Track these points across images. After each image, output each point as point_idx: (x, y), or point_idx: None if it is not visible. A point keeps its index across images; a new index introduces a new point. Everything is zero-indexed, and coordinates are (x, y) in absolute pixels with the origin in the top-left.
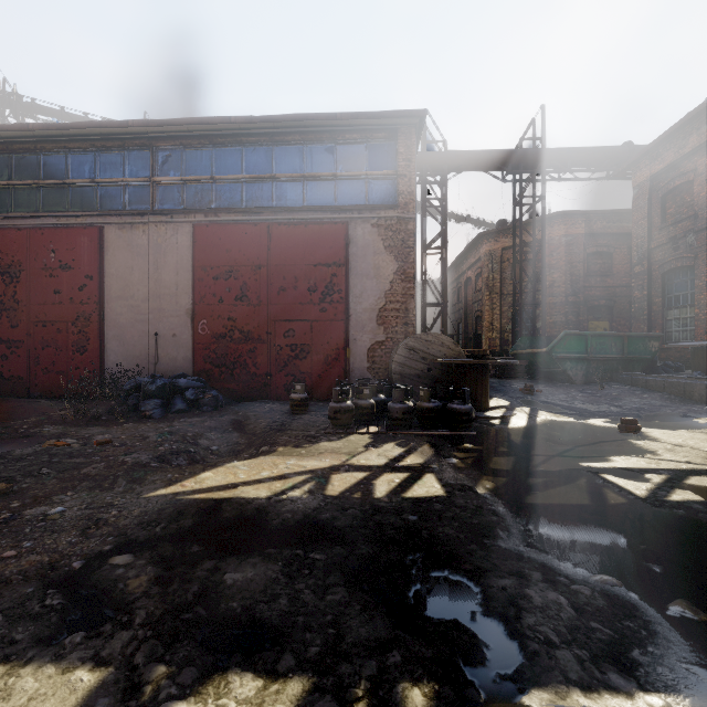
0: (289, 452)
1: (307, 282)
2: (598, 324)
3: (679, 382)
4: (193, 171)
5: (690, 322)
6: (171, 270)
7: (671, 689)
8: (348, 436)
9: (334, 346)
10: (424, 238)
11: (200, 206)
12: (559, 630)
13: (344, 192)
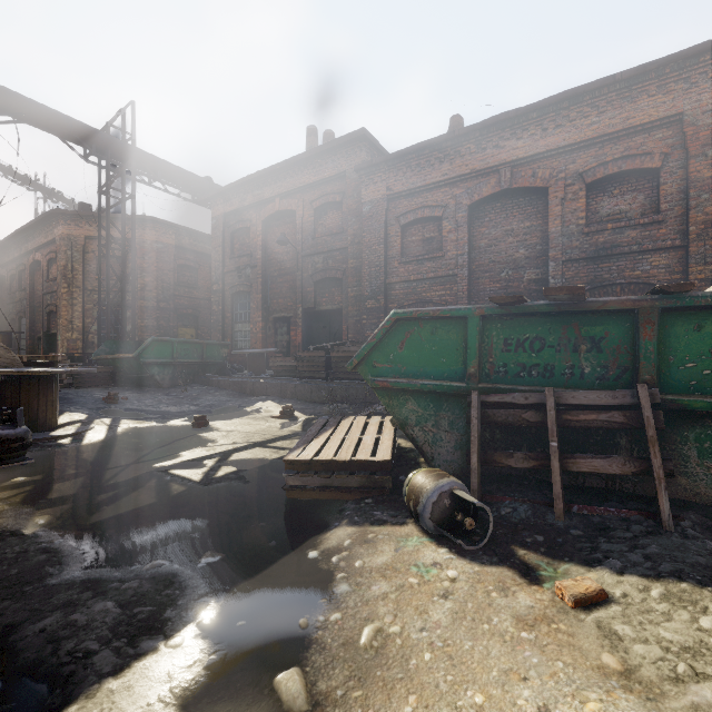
0: None
1: None
2: (187, 330)
3: (239, 381)
4: None
5: (249, 334)
6: None
7: (188, 624)
8: None
9: None
10: None
11: None
12: (102, 635)
13: None
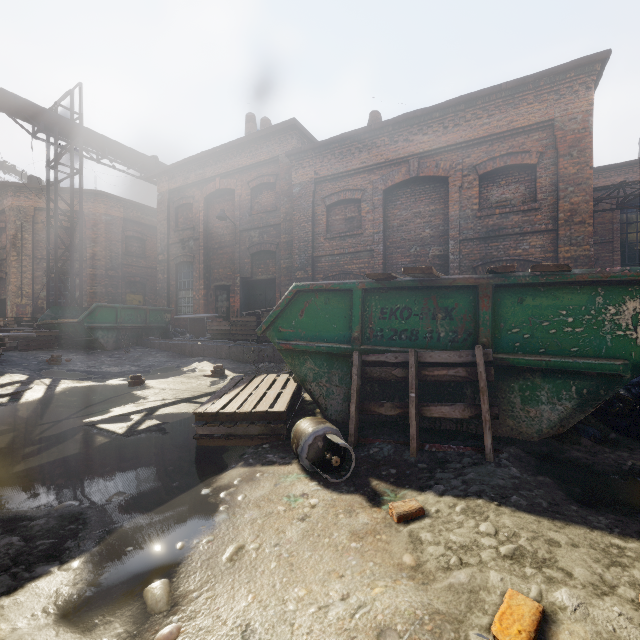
0: None
1: None
2: (134, 297)
3: (179, 343)
4: None
5: (192, 300)
6: None
7: (83, 551)
8: None
9: None
10: None
11: None
12: (3, 564)
13: None
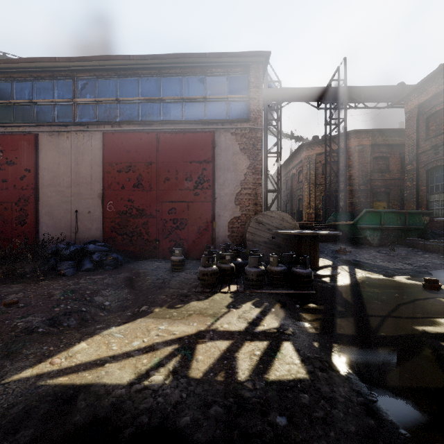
0: (163, 313)
1: (185, 174)
2: (379, 204)
3: None
4: (103, 95)
5: None
6: (87, 165)
7: None
8: (213, 295)
9: (204, 220)
10: (266, 146)
11: (108, 119)
12: None
13: (211, 110)
